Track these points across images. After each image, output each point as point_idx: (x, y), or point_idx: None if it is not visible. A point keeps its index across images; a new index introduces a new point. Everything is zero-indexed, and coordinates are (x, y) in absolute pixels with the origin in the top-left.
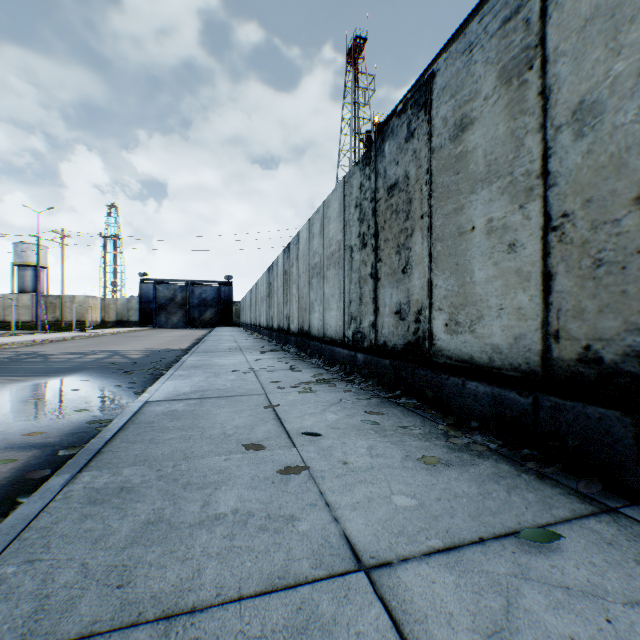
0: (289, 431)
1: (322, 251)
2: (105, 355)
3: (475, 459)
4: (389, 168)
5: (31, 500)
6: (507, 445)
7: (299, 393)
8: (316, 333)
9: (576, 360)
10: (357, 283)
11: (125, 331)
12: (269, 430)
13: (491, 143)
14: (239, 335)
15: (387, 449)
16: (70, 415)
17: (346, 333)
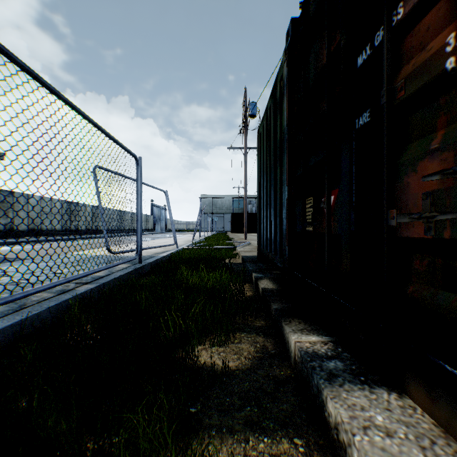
0: None
1: None
2: None
3: None
4: None
5: (21, 241)
6: None
7: None
8: None
9: None
10: None
11: None
12: None
13: None
14: None
15: None
16: None
17: None
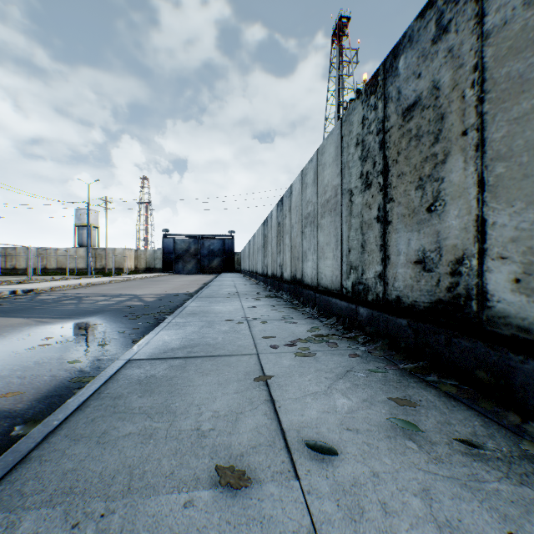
0: (286, 431)
1: (316, 199)
2: (126, 298)
3: None
4: (405, 86)
5: None
6: None
7: (296, 356)
8: (309, 282)
9: None
10: (358, 229)
11: (151, 276)
12: (258, 426)
13: None
14: (239, 280)
15: (459, 503)
16: (60, 368)
17: (344, 283)
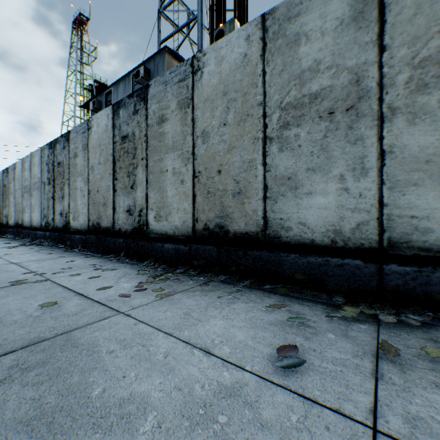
0: None
1: (31, 180)
2: None
3: (68, 253)
4: (59, 155)
5: None
6: (80, 250)
7: (8, 248)
8: (27, 225)
9: (92, 225)
10: (48, 200)
11: None
12: None
13: (81, 165)
14: None
15: (39, 254)
16: None
17: (43, 223)
